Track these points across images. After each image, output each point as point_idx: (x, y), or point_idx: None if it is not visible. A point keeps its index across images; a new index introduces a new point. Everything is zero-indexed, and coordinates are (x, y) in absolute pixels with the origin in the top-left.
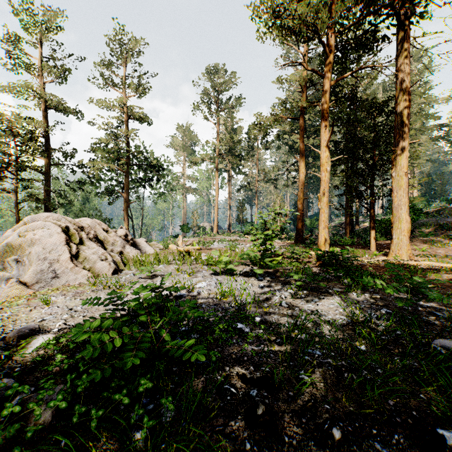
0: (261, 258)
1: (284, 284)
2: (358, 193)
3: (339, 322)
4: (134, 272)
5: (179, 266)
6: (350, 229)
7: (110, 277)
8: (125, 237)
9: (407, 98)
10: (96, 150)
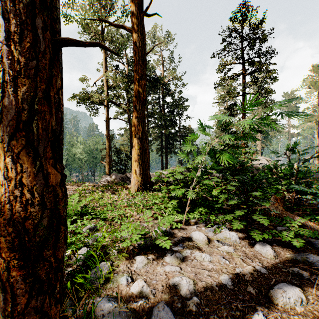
0: None
1: None
2: None
3: None
4: None
5: None
6: None
7: None
8: None
9: None
10: None
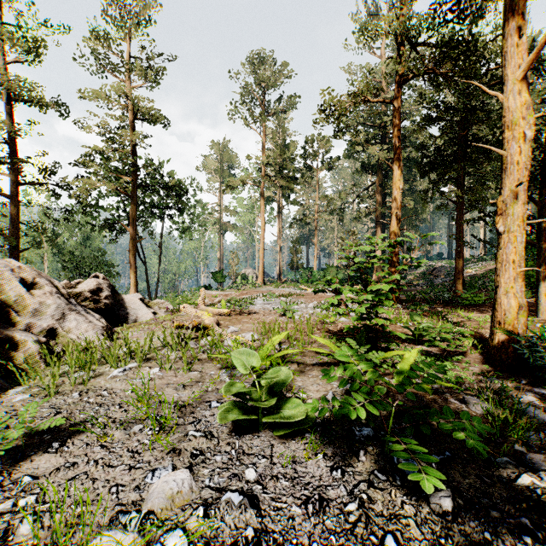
0: (401, 387)
1: None
2: None
3: None
4: (27, 399)
5: (164, 372)
6: None
7: None
8: (94, 294)
9: None
10: (87, 164)
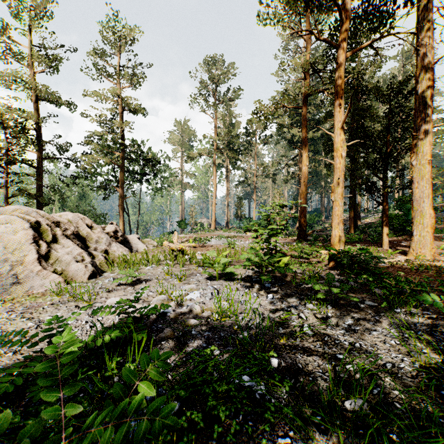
0: (268, 260)
1: (298, 295)
2: (370, 185)
3: (401, 368)
4: (116, 275)
5: (170, 267)
6: (354, 225)
7: (85, 282)
8: (114, 234)
9: (431, 76)
10: (90, 144)
